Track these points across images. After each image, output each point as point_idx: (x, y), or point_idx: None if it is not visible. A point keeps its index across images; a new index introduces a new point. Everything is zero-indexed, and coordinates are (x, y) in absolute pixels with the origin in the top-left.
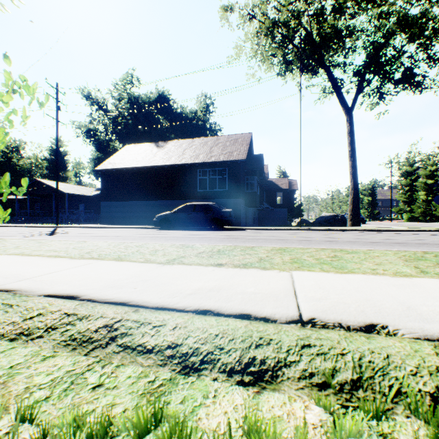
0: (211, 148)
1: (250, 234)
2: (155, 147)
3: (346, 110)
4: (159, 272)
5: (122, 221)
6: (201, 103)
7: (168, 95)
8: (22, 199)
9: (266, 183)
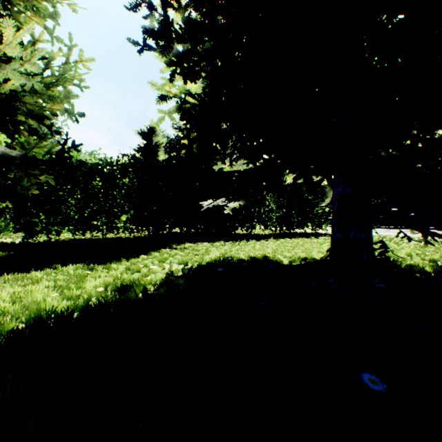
0: None
1: None
2: None
3: None
4: None
5: (329, 222)
6: None
7: None
8: None
9: None
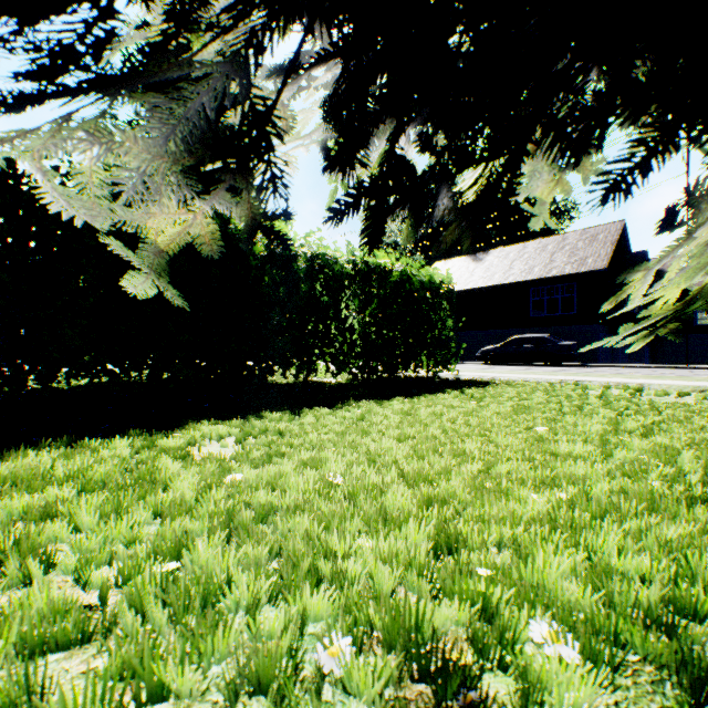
0: (551, 255)
1: (584, 370)
2: (471, 262)
3: None
4: (500, 374)
5: None
6: None
7: None
8: None
9: None
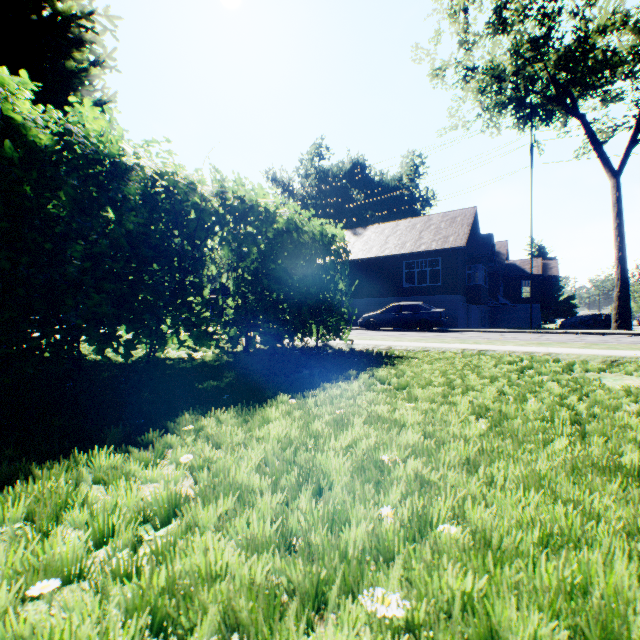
0: (420, 233)
1: (458, 335)
2: (352, 236)
3: (609, 173)
4: (393, 342)
5: None
6: (407, 166)
7: (363, 161)
8: (212, 298)
9: (502, 269)
